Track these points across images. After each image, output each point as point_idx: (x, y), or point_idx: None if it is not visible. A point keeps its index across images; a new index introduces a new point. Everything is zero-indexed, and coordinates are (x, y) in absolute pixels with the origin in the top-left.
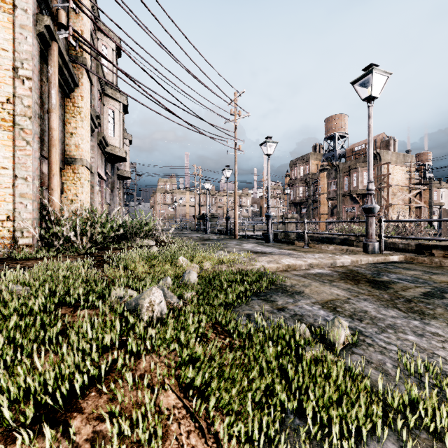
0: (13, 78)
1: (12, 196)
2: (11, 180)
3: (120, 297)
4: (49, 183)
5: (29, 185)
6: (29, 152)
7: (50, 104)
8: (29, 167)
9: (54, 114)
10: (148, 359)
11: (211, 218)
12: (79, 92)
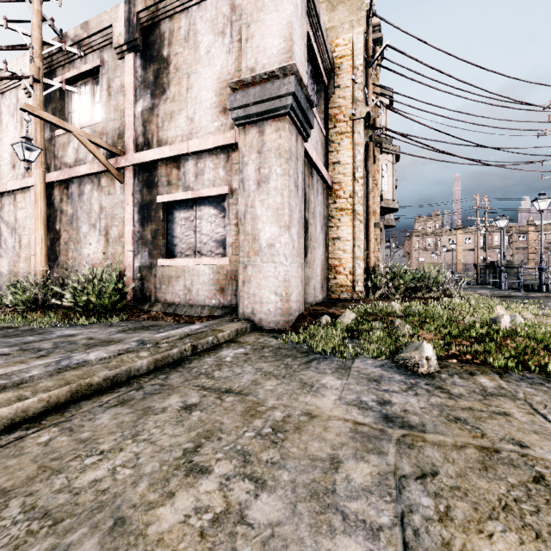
0: (352, 180)
1: (352, 258)
2: (351, 248)
3: (472, 320)
4: (367, 247)
5: (361, 250)
6: (361, 228)
7: (368, 189)
8: (361, 238)
9: (370, 196)
10: (517, 338)
11: (506, 267)
12: (376, 168)
